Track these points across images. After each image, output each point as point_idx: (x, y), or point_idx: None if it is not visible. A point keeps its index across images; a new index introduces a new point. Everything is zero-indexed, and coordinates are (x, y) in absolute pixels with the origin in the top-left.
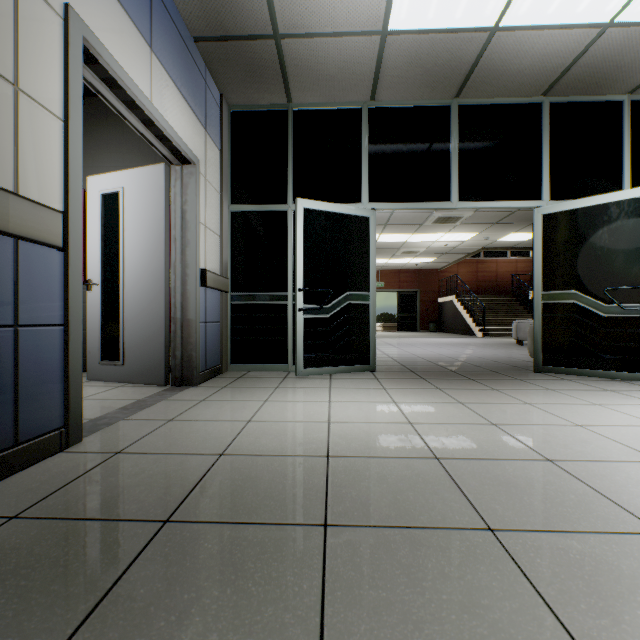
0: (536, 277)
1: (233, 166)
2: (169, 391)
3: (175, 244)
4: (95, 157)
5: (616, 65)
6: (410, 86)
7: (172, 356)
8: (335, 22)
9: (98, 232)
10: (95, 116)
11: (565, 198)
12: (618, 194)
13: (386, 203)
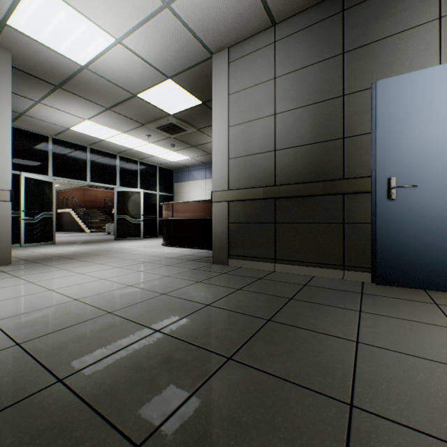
0: (115, 210)
1: None
2: None
3: None
4: None
5: (135, 154)
6: (73, 138)
7: None
8: (51, 121)
9: None
10: None
11: (124, 186)
12: (136, 189)
13: (61, 178)
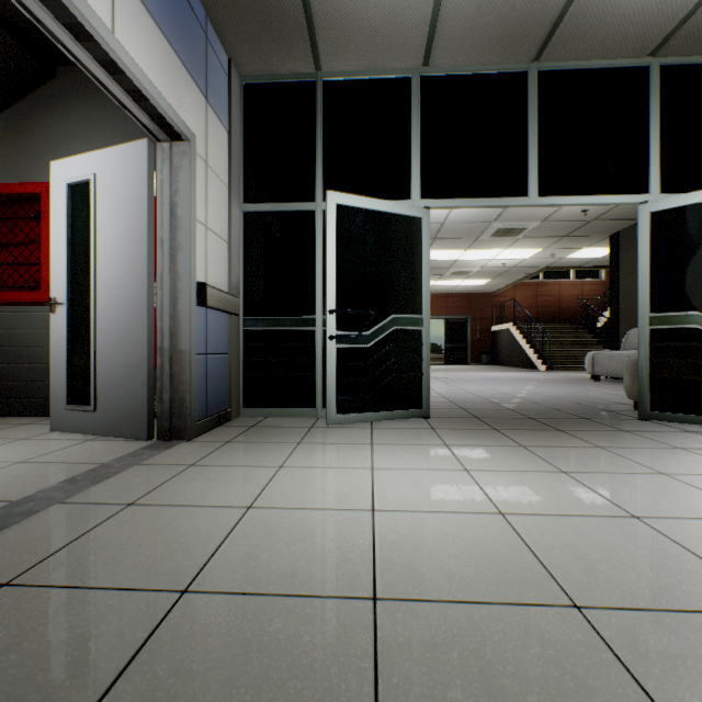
0: (641, 295)
1: (246, 154)
2: (150, 449)
3: (162, 248)
4: (70, 143)
5: None
6: (476, 43)
7: (158, 400)
8: None
9: (64, 234)
10: (70, 91)
11: (680, 191)
12: None
13: (443, 199)
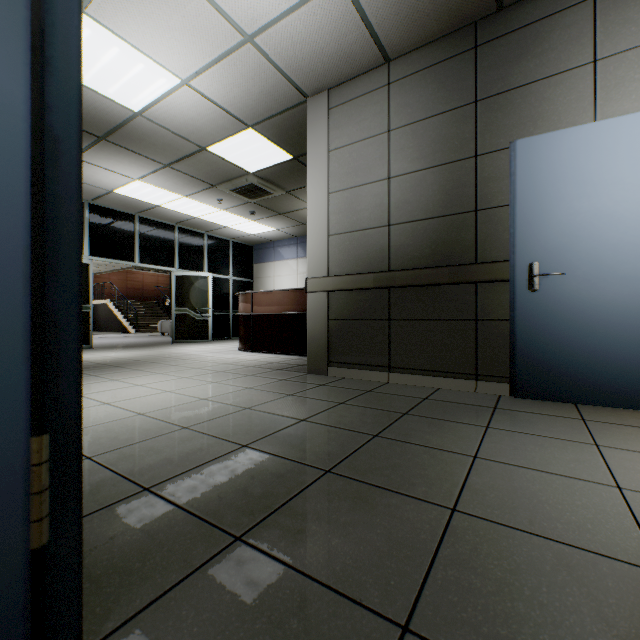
0: (173, 301)
1: None
2: None
3: None
4: None
5: (201, 225)
6: (117, 204)
7: None
8: (89, 182)
9: None
10: None
11: (185, 269)
12: (201, 273)
13: (100, 258)
